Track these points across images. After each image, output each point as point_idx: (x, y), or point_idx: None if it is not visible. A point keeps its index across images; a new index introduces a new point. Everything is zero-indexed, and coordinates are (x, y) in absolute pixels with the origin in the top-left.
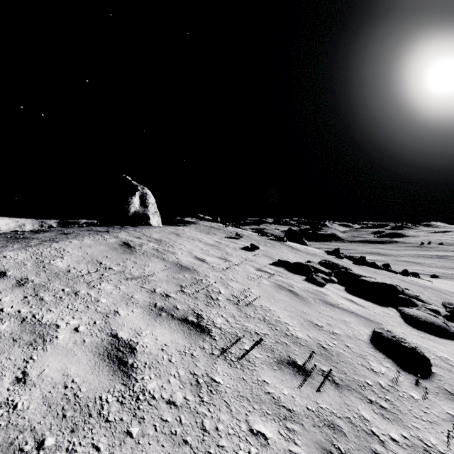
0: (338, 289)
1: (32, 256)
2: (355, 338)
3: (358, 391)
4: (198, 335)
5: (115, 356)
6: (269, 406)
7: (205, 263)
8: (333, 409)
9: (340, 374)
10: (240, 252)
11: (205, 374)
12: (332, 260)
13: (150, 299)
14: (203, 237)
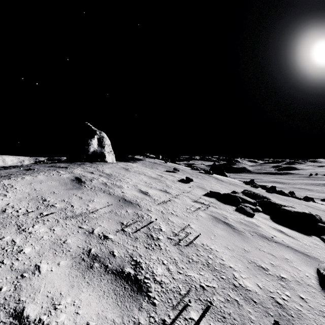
0: (264, 218)
1: None
2: (304, 283)
3: None
4: (133, 299)
5: None
6: None
7: (147, 196)
8: None
9: None
10: (177, 184)
11: None
12: (252, 190)
13: (85, 244)
14: (148, 172)
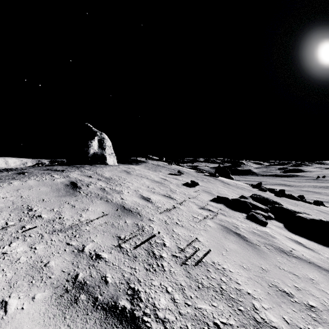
0: (278, 226)
1: None
2: None
3: None
4: None
5: None
6: None
7: (149, 203)
8: None
9: None
10: (182, 189)
11: None
12: (261, 194)
13: (71, 267)
14: (151, 175)
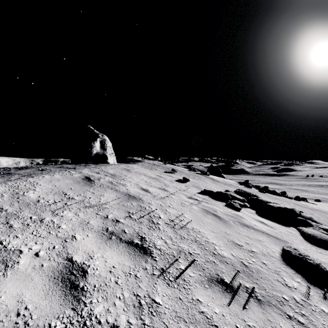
0: (250, 212)
1: (10, 189)
2: (269, 255)
3: (278, 306)
4: (141, 257)
5: (68, 280)
6: (203, 326)
7: (148, 193)
8: (258, 327)
9: (261, 291)
10: (175, 184)
11: (146, 295)
12: (244, 189)
13: (103, 224)
14: (147, 172)
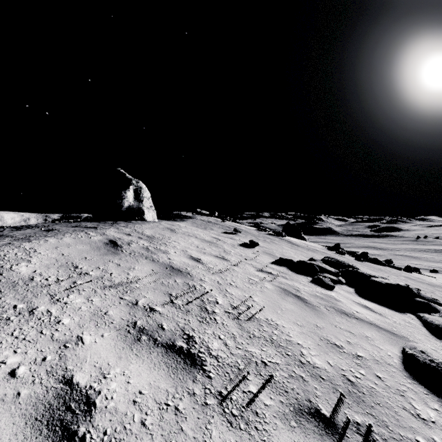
0: (347, 291)
1: None
2: (384, 362)
3: None
4: (187, 372)
5: (60, 421)
6: None
7: (200, 264)
8: None
9: (380, 429)
10: (238, 250)
11: None
12: (335, 257)
13: (129, 316)
14: (200, 233)
